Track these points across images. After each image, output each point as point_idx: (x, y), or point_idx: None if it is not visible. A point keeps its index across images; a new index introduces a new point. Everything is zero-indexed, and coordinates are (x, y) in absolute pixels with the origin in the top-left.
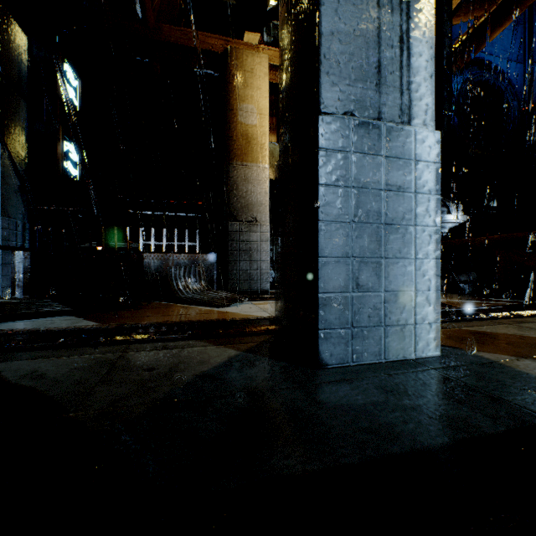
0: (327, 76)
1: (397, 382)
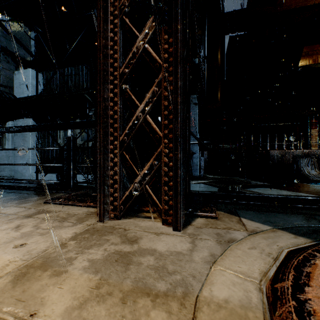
0: None
1: None
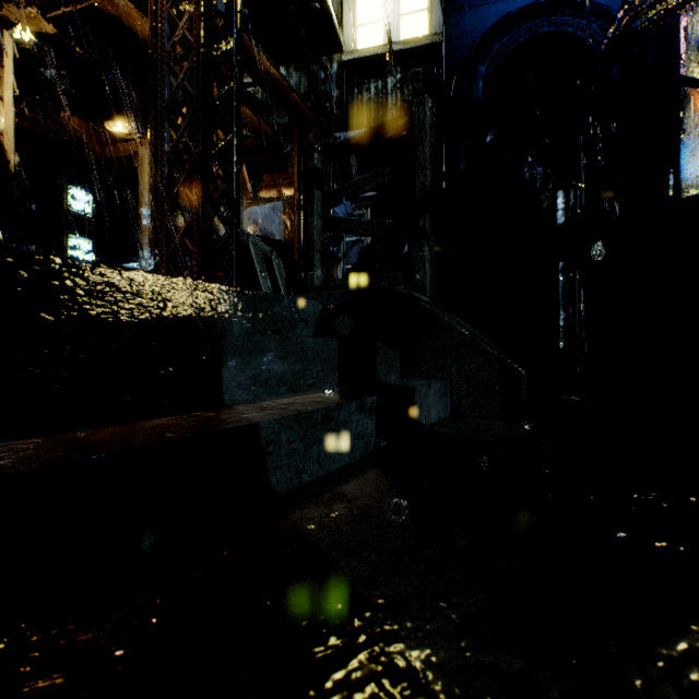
0: None
1: None
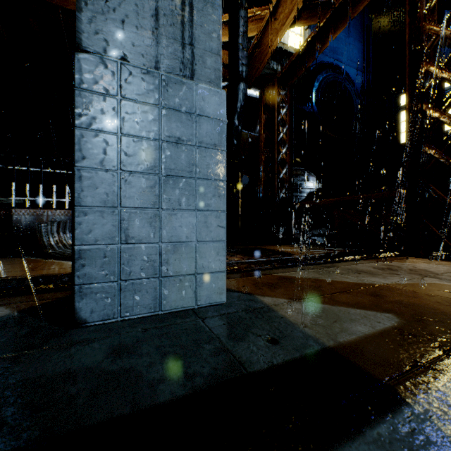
0: (90, 12)
1: (142, 338)
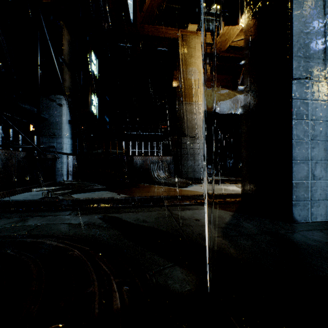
0: (296, 58)
1: None
